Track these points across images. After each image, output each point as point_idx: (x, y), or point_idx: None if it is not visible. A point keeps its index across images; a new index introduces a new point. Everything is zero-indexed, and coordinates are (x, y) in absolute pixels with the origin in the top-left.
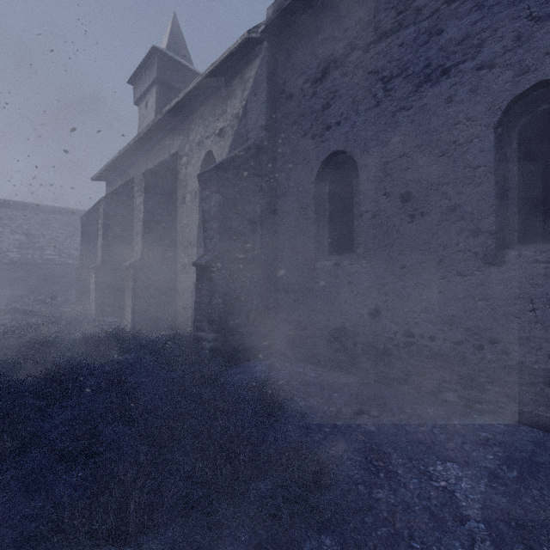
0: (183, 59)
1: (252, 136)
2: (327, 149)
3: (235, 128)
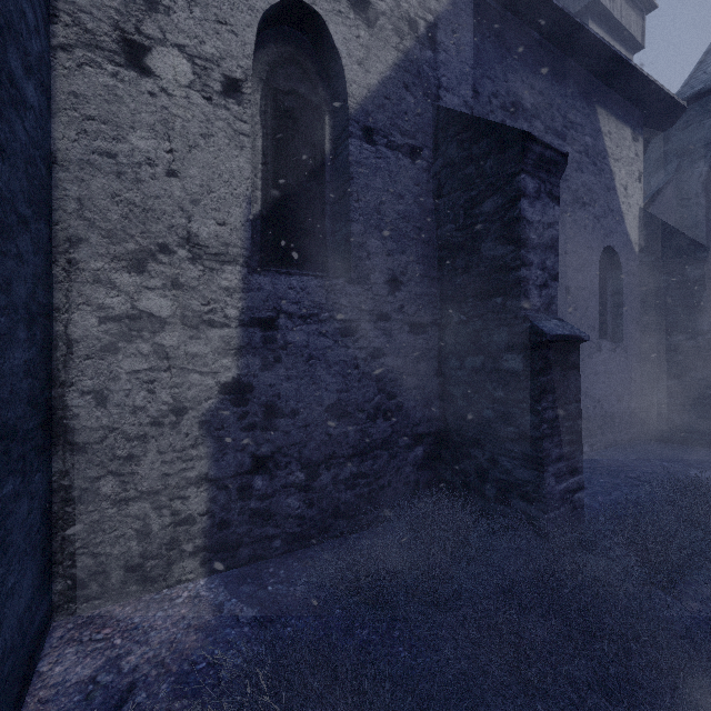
0: None
1: (449, 100)
2: None
3: (409, 45)
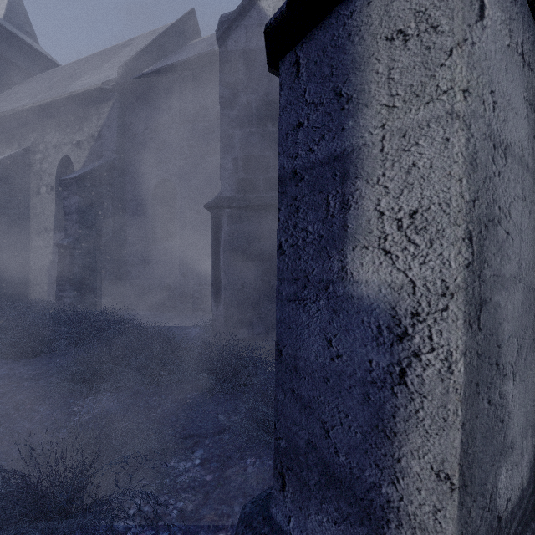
0: (26, 35)
1: (106, 155)
2: (159, 176)
3: (92, 145)
